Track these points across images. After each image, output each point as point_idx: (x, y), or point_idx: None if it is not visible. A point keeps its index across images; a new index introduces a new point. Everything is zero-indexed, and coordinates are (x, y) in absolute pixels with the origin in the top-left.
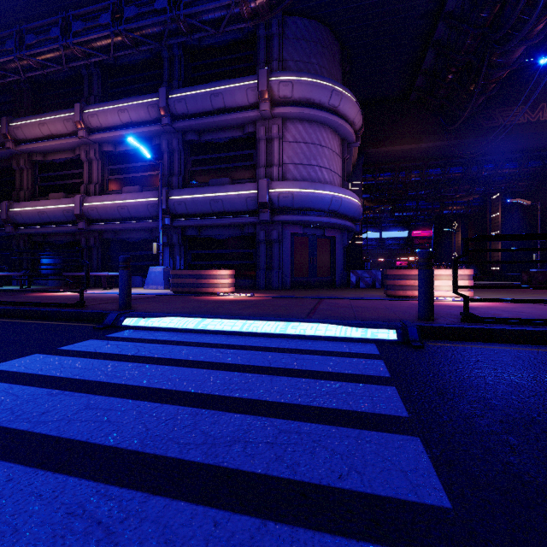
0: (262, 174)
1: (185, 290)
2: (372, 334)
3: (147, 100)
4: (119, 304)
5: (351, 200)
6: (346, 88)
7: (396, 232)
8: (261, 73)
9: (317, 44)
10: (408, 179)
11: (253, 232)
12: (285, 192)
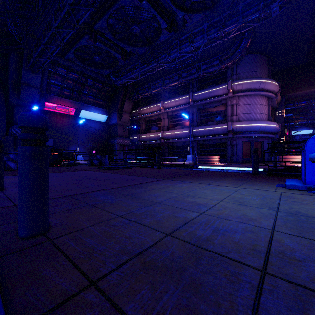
0: (229, 119)
1: (203, 162)
2: None
3: (185, 97)
4: (194, 164)
5: (271, 126)
6: (268, 78)
7: None
8: (228, 82)
9: (254, 63)
10: None
11: (225, 141)
12: (238, 126)
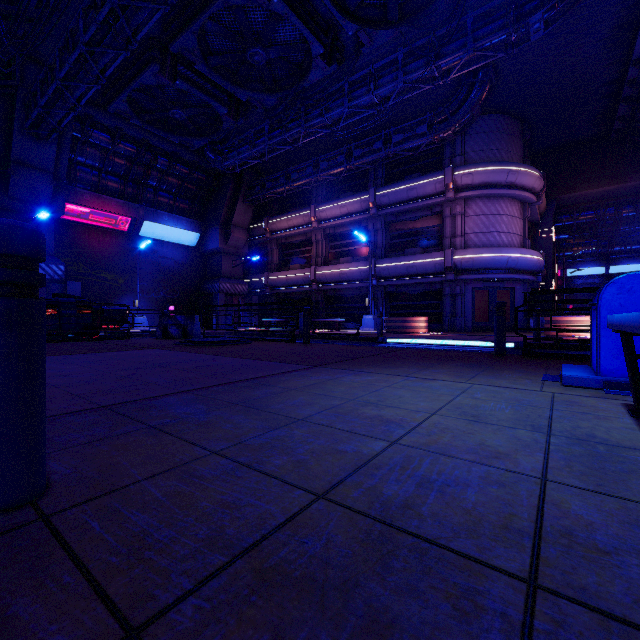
0: (447, 244)
1: (395, 330)
2: None
3: (360, 198)
4: (377, 334)
5: (528, 258)
6: (523, 164)
7: (632, 266)
8: (446, 170)
9: (495, 133)
10: (618, 216)
11: (440, 288)
12: (466, 258)
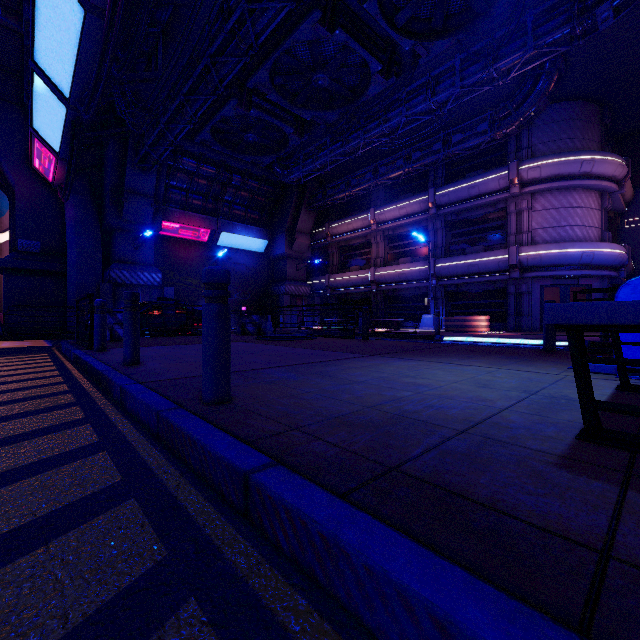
0: (512, 241)
1: (455, 329)
2: (565, 344)
3: (419, 199)
4: (435, 333)
5: (607, 252)
6: (600, 152)
7: None
8: (511, 165)
9: (567, 121)
10: None
11: (504, 286)
12: (533, 255)
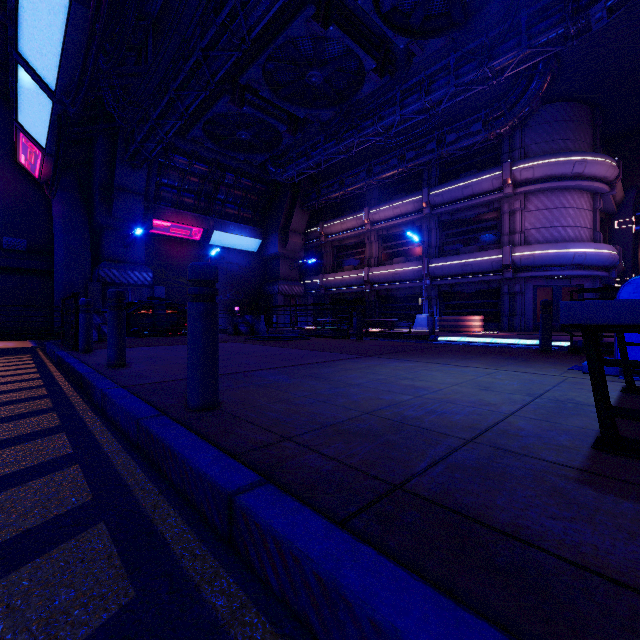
0: (506, 241)
1: (449, 329)
2: (559, 344)
3: (413, 198)
4: (429, 333)
5: (598, 252)
6: (592, 153)
7: None
8: (504, 166)
9: (560, 122)
10: None
11: (497, 286)
12: (526, 255)
